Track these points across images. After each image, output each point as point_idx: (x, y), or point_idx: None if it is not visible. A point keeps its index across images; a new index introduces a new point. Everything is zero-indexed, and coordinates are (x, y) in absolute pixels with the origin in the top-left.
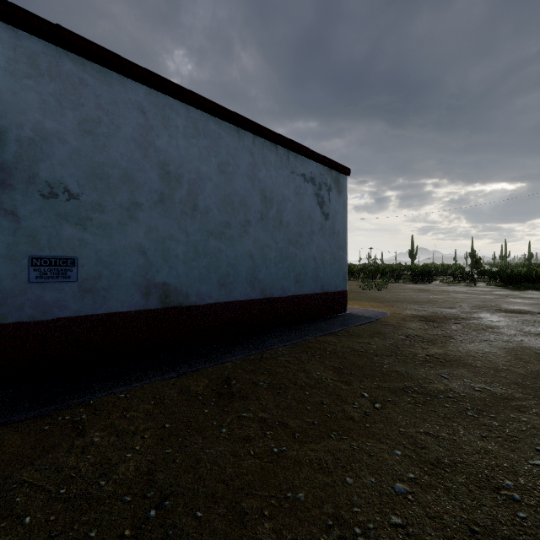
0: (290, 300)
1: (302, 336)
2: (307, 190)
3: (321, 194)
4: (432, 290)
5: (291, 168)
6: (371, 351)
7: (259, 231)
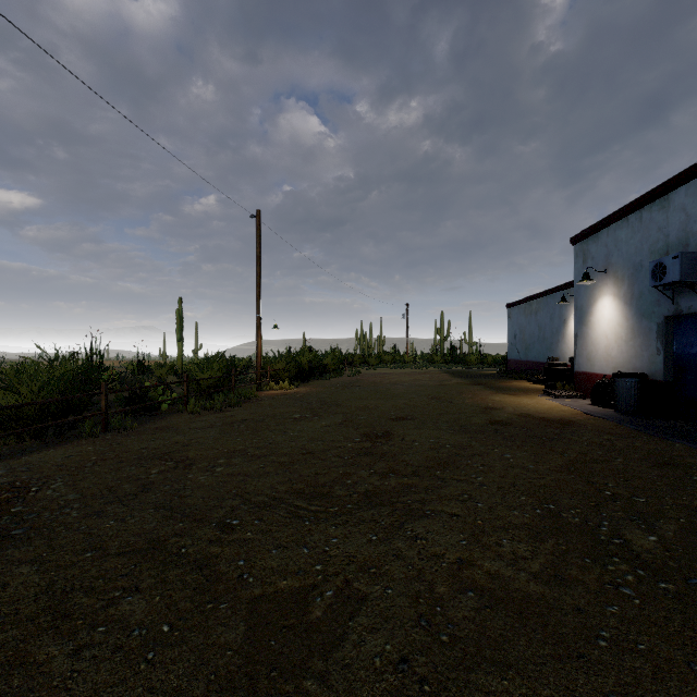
0: None
1: None
2: None
3: None
4: None
5: None
6: None
7: None
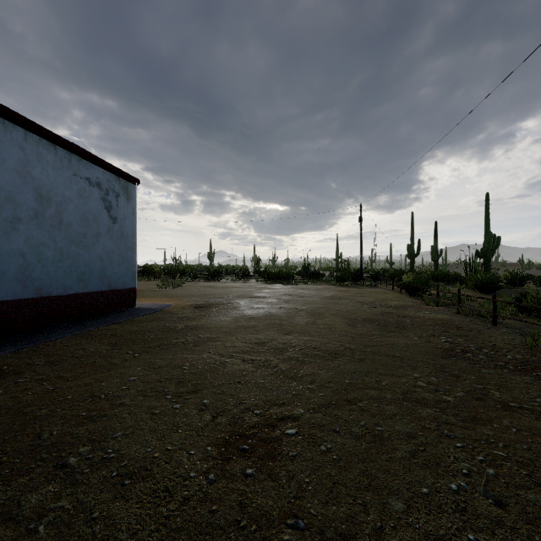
0: (73, 298)
1: (85, 328)
2: (93, 193)
3: (109, 199)
4: (218, 286)
5: (74, 170)
6: (146, 330)
7: (33, 229)
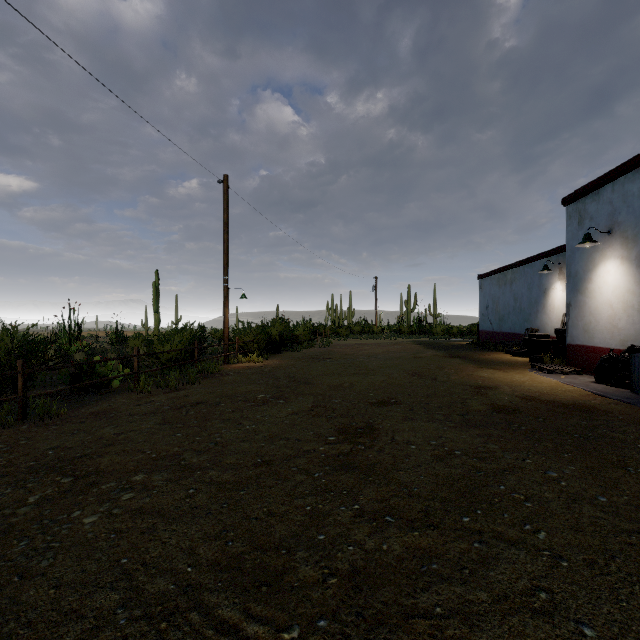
0: None
1: None
2: None
3: None
4: None
5: None
6: None
7: None
